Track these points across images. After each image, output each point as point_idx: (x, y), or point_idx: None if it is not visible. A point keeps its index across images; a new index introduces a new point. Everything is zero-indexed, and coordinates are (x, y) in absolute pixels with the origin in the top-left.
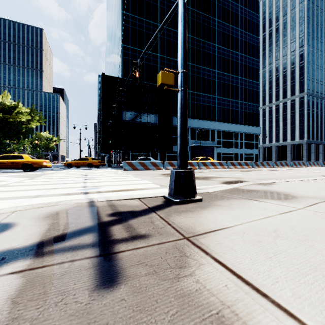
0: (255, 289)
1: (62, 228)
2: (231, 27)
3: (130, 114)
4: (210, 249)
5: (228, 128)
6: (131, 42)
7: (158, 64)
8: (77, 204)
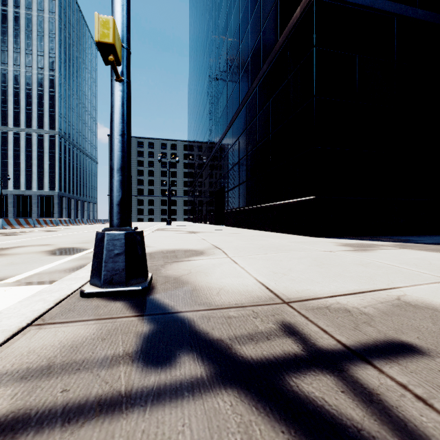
0: (359, 293)
1: None
2: None
3: None
4: (310, 296)
5: None
6: None
7: None
8: None
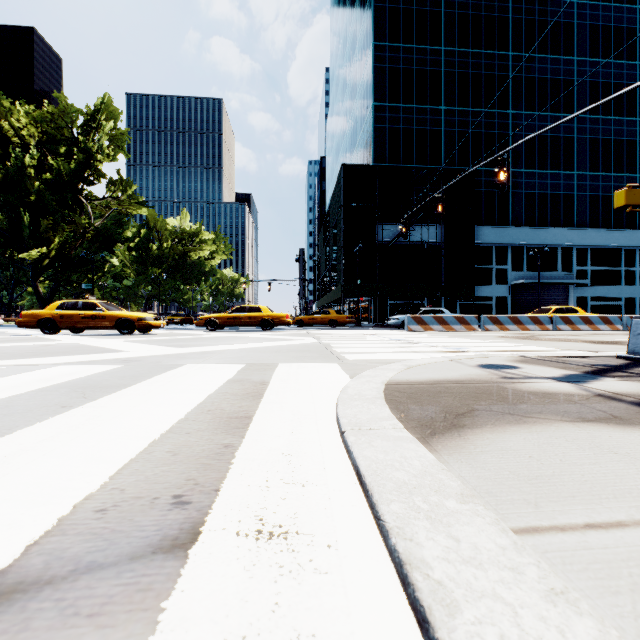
0: None
1: (572, 368)
2: (614, 8)
3: (390, 229)
4: None
5: (606, 240)
6: (390, 96)
7: (442, 125)
8: (514, 357)
